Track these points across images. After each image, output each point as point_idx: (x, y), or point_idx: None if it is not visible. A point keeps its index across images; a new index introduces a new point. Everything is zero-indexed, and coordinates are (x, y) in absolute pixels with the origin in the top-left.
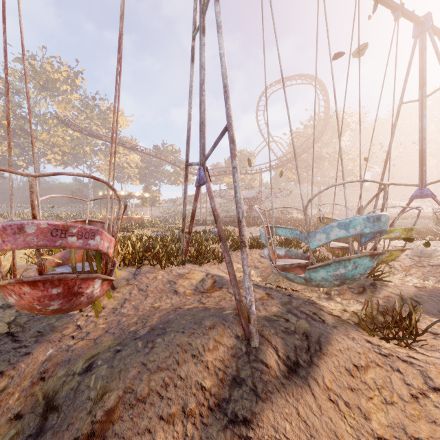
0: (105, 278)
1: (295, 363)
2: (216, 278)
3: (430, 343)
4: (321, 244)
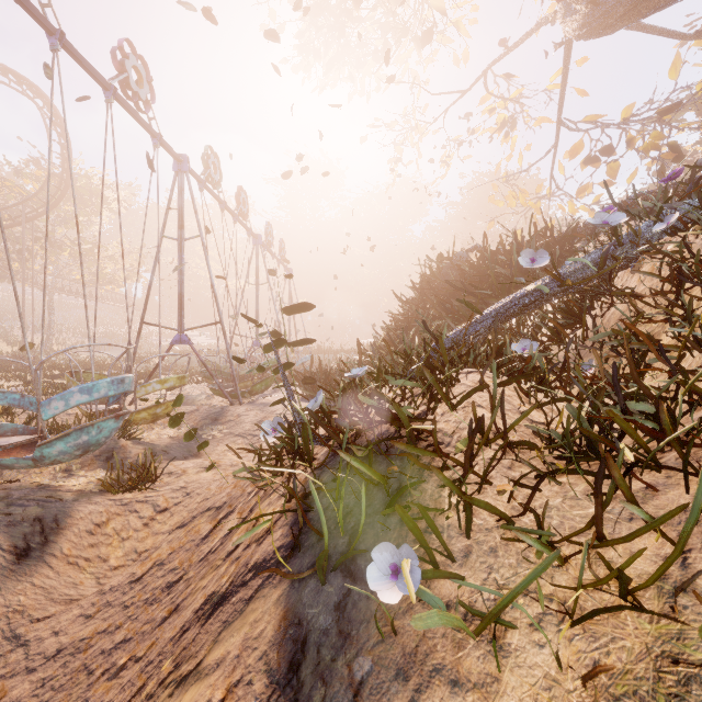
0: None
1: (26, 549)
2: None
3: (165, 482)
4: (59, 413)
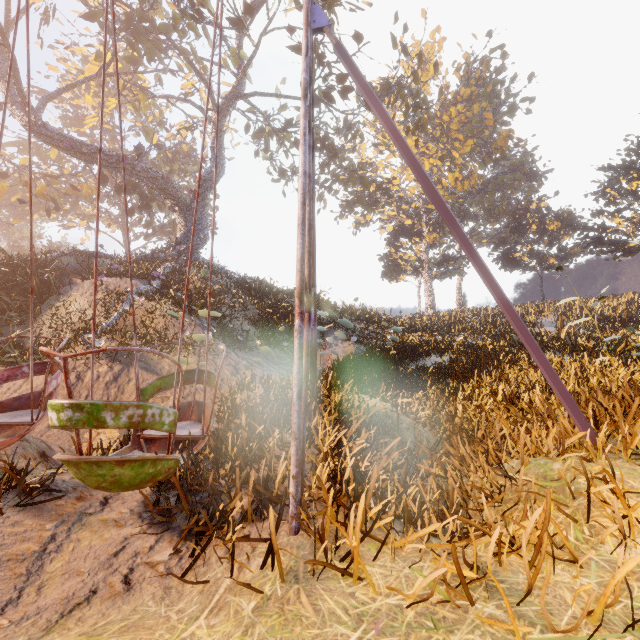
0: None
1: None
2: None
3: None
4: None
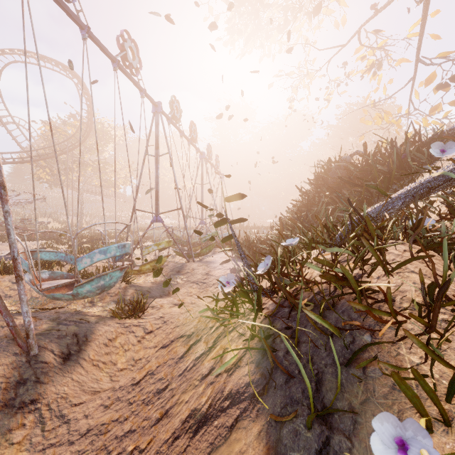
0: None
1: (68, 354)
2: None
3: (150, 312)
4: (87, 266)
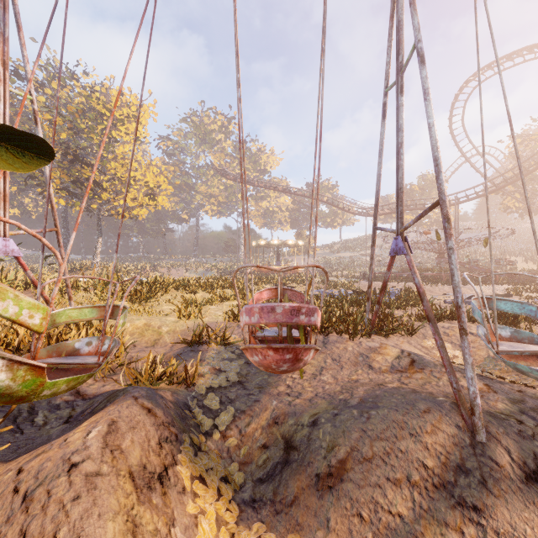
0: (316, 348)
1: (535, 472)
2: (415, 357)
3: None
4: None
